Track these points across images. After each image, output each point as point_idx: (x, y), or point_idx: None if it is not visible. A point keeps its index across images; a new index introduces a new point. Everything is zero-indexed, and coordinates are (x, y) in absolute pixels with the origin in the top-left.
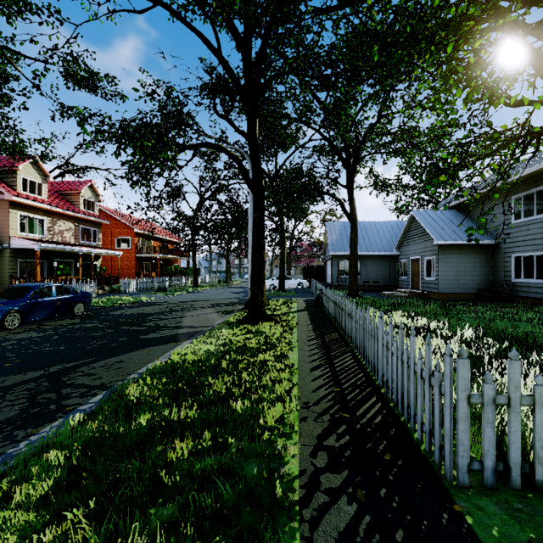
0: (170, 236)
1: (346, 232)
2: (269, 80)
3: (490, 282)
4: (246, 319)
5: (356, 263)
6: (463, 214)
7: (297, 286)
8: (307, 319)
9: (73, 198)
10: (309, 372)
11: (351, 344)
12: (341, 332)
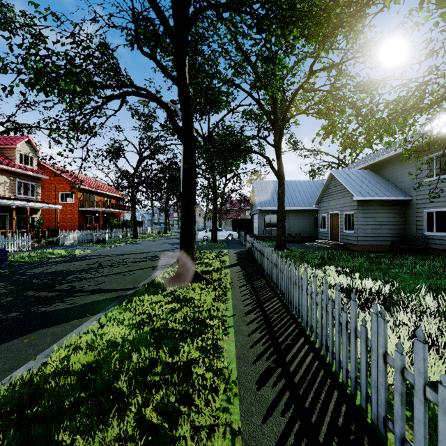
0: (114, 192)
1: (271, 189)
2: (199, 11)
3: (403, 235)
4: (175, 279)
5: (284, 217)
6: (376, 173)
7: (228, 237)
8: (241, 277)
9: (9, 152)
10: (255, 392)
11: (298, 318)
12: (281, 296)
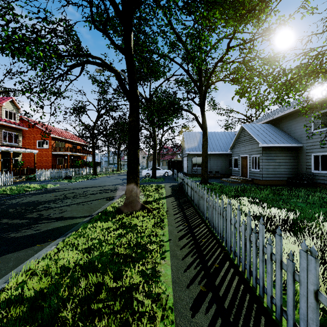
0: (79, 140)
1: (197, 138)
2: None
3: (296, 173)
4: (122, 208)
5: (207, 159)
6: (275, 126)
7: (164, 174)
8: (174, 206)
9: None
10: (190, 320)
11: (223, 242)
12: (207, 223)
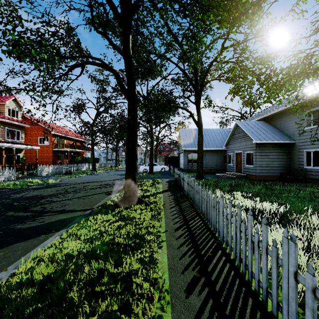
0: (78, 137)
1: (192, 135)
2: None
3: (288, 168)
4: (121, 202)
5: (202, 155)
6: (269, 123)
7: (161, 170)
8: (171, 200)
9: None
10: (184, 300)
11: (216, 233)
12: (201, 215)
